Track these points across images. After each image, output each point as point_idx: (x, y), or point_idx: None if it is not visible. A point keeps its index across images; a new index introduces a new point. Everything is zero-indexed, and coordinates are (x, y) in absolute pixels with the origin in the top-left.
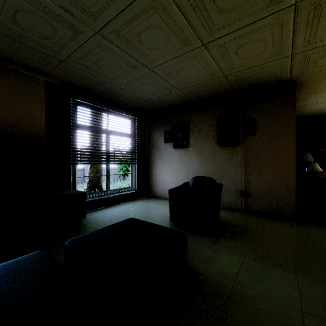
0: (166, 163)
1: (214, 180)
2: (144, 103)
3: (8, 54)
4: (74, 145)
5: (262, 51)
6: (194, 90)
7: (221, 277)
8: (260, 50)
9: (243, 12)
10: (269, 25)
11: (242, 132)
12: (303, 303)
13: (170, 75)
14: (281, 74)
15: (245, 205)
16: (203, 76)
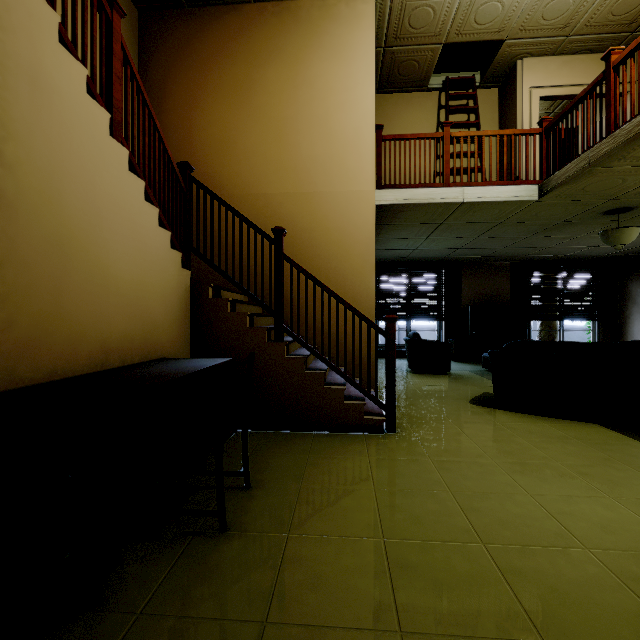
0: None
1: None
2: (606, 256)
3: (494, 259)
4: (529, 305)
5: None
6: None
7: None
8: None
9: None
10: None
11: None
12: None
13: None
14: None
15: None
16: None
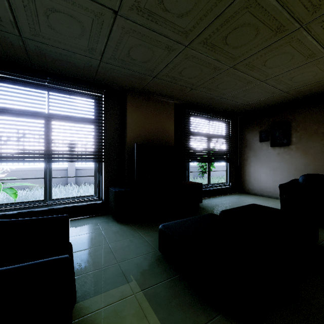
0: (261, 161)
1: None
2: (242, 107)
3: (161, 91)
4: (188, 147)
5: None
6: (303, 90)
7: None
8: None
9: None
10: None
11: None
12: None
13: (281, 82)
14: None
15: None
16: (319, 77)
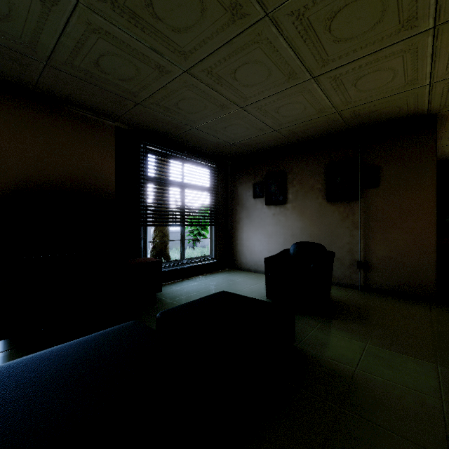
0: (255, 225)
1: (323, 246)
2: (228, 148)
3: (80, 99)
4: (145, 202)
5: (389, 81)
6: (296, 130)
7: (339, 361)
8: (386, 80)
9: (366, 41)
10: (400, 52)
11: (361, 184)
12: (443, 393)
13: (266, 113)
14: (416, 107)
15: (365, 280)
16: (309, 113)
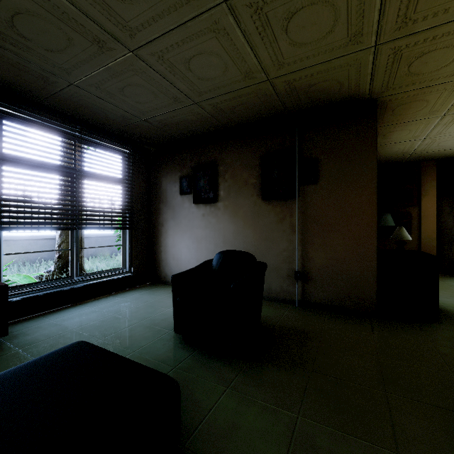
0: (182, 228)
1: (252, 256)
2: (142, 127)
3: None
4: None
5: (329, 31)
6: (223, 106)
7: None
8: (325, 27)
9: None
10: None
11: (299, 179)
12: None
13: (174, 69)
14: (357, 85)
15: (303, 293)
16: (233, 78)
